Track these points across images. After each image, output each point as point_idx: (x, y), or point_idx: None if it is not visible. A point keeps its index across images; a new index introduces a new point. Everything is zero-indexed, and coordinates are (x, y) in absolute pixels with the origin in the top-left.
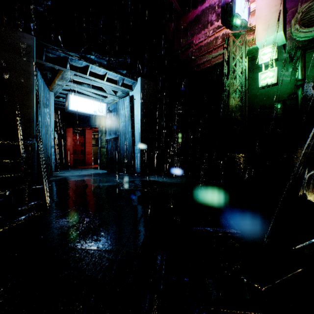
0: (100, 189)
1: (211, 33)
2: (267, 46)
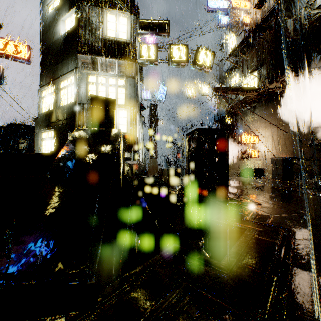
0: None
1: None
2: None
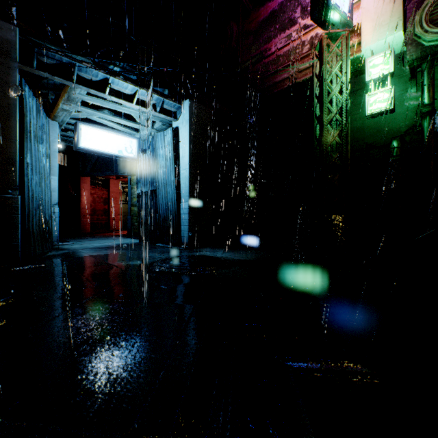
0: (122, 271)
1: (294, 36)
2: (378, 54)
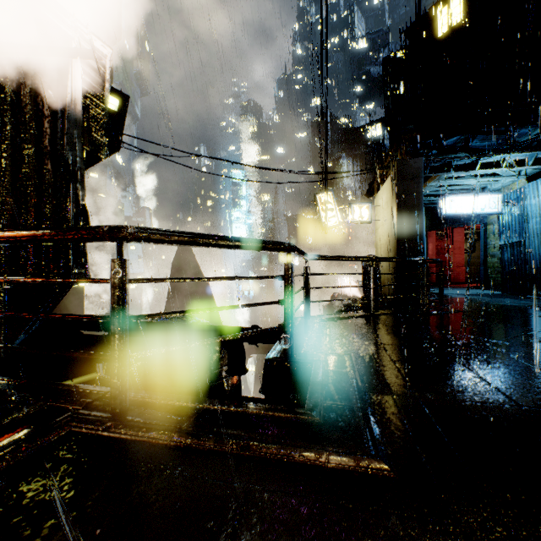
0: (504, 306)
1: None
2: None
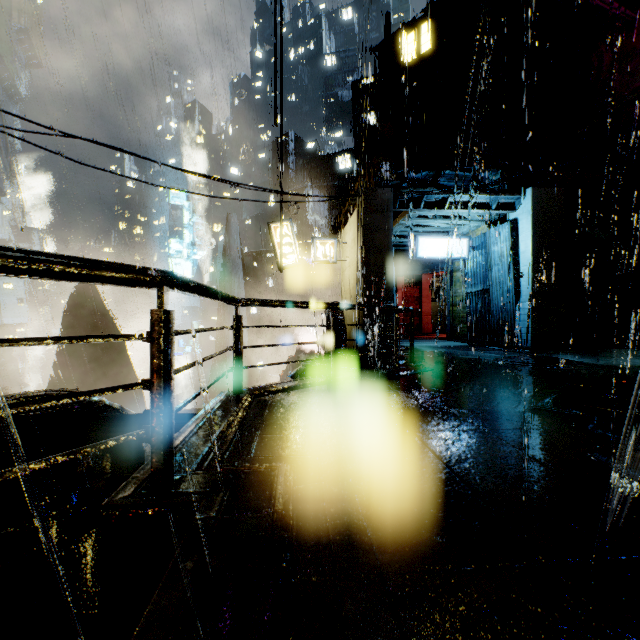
0: (473, 361)
1: None
2: None
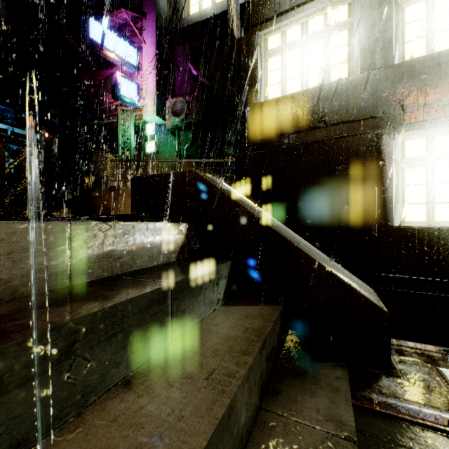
0: None
1: None
2: (150, 123)
